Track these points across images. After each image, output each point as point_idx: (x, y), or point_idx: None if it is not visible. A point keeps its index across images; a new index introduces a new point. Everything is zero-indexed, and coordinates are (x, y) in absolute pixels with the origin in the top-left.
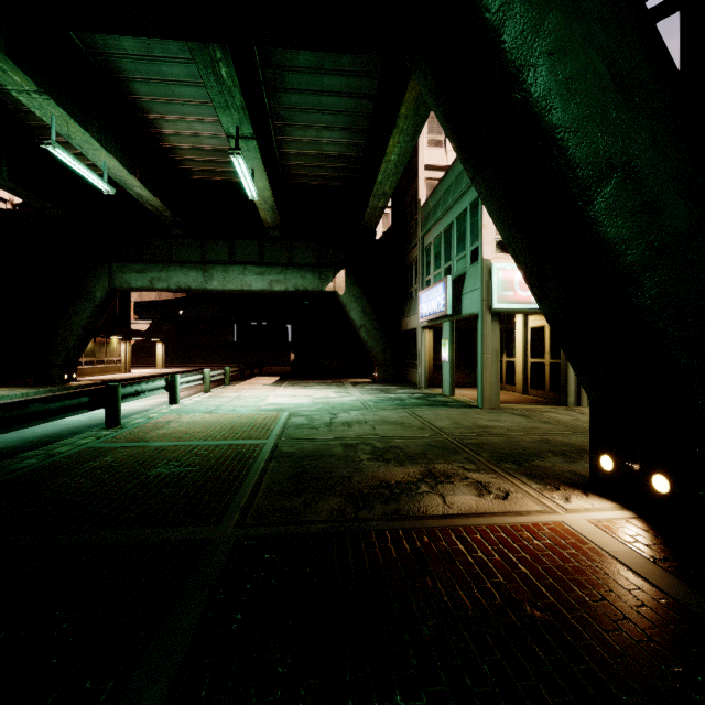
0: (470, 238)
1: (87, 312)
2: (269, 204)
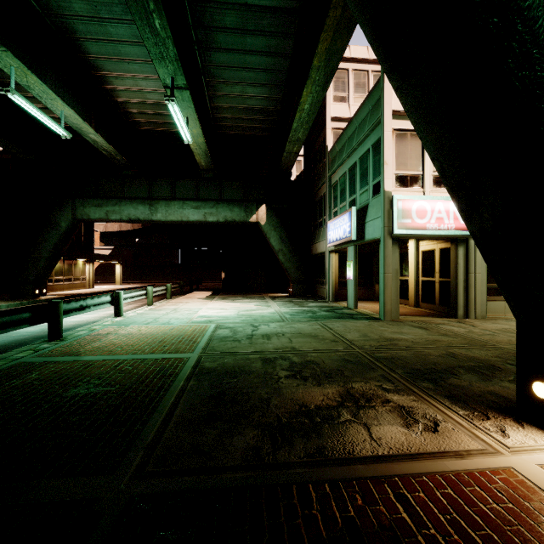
0: (373, 174)
1: (54, 239)
2: (202, 149)
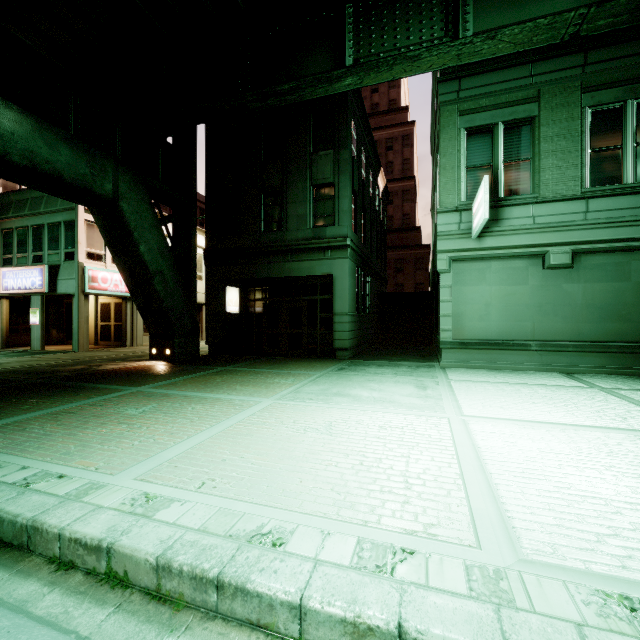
0: (65, 244)
1: None
2: None
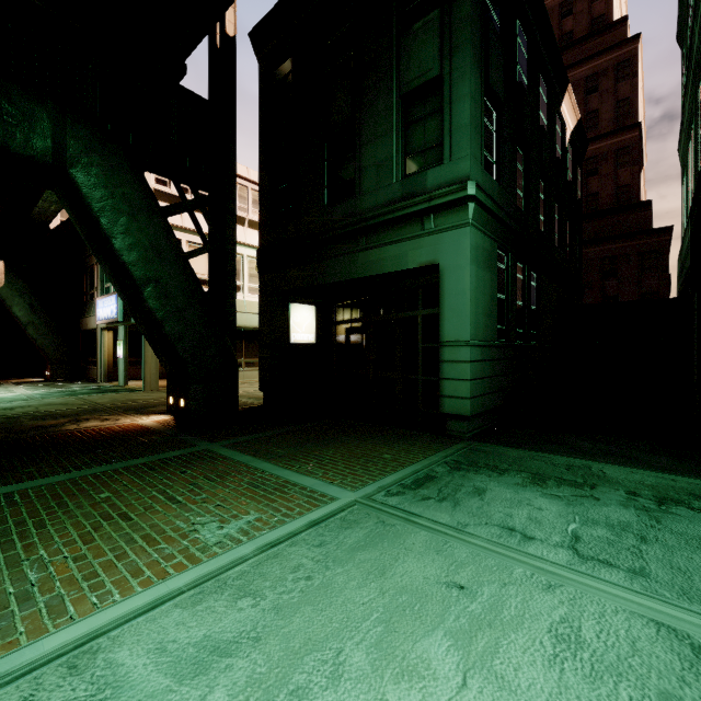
0: None
1: None
2: None
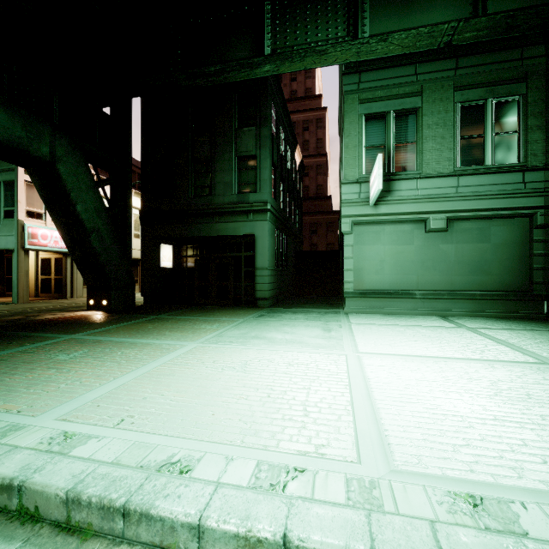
0: (5, 202)
1: None
2: None
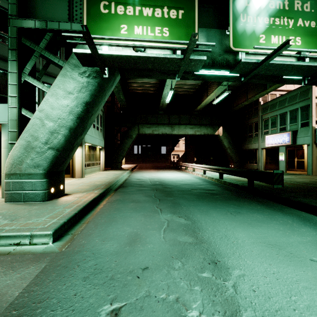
0: (301, 118)
1: (130, 142)
2: (206, 103)
